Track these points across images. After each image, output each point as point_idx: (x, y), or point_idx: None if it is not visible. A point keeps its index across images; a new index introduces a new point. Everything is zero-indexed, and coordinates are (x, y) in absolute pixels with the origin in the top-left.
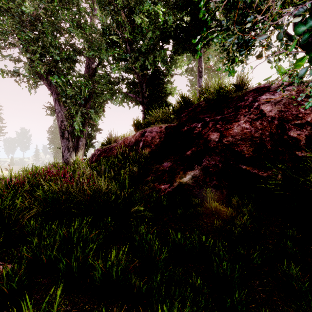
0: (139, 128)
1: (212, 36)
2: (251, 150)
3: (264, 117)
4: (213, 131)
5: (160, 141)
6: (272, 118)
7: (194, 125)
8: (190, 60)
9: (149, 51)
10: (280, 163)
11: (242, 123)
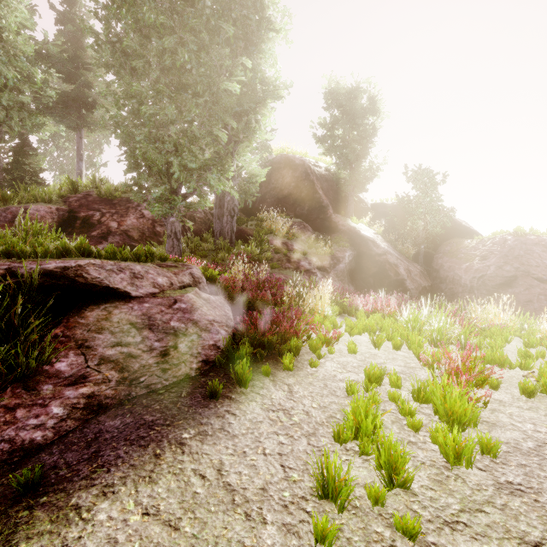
0: (8, 202)
1: (133, 192)
2: (138, 235)
3: (145, 218)
4: (112, 221)
5: (53, 222)
6: (149, 219)
7: (92, 213)
8: (63, 131)
9: (12, 106)
10: (152, 243)
11: (132, 218)
